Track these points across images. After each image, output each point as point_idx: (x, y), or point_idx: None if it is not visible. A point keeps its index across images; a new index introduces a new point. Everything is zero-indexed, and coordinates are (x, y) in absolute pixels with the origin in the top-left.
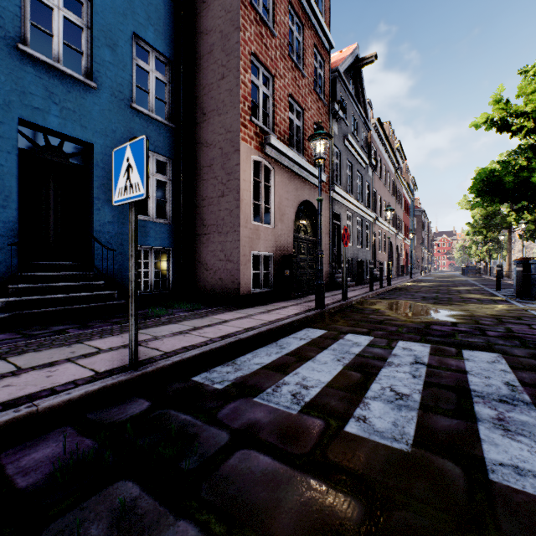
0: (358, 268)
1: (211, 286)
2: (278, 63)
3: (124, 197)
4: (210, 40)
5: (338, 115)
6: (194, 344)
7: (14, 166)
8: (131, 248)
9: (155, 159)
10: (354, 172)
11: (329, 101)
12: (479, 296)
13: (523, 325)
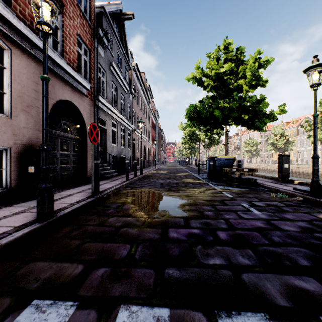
0: (122, 162)
1: None
2: None
3: None
4: None
5: (104, 42)
6: None
7: None
8: None
9: None
10: (119, 93)
11: (94, 25)
12: (192, 181)
13: (233, 213)
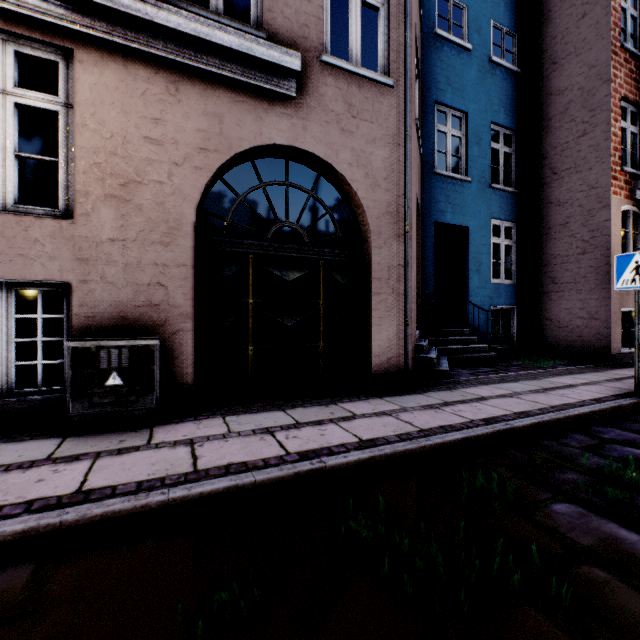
0: None
1: (565, 343)
2: None
3: (630, 286)
4: (564, 99)
5: None
6: None
7: (432, 255)
8: (636, 318)
9: (503, 227)
10: None
11: None
12: None
13: None
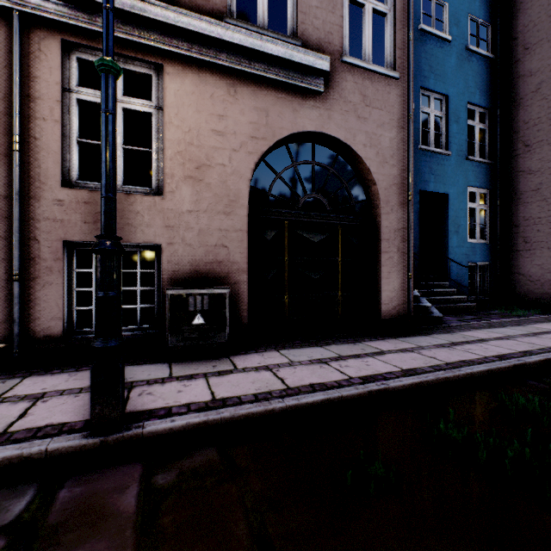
0: None
1: (537, 295)
2: None
3: None
4: (535, 80)
5: None
6: None
7: (417, 219)
8: None
9: (478, 193)
10: None
11: None
12: None
13: None
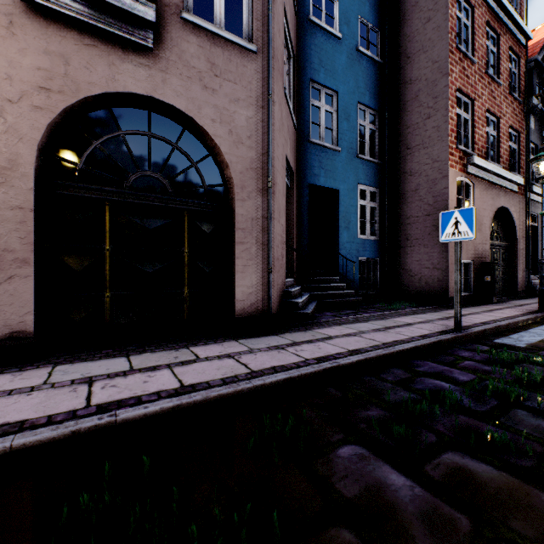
0: None
1: (416, 289)
2: (476, 85)
3: (451, 238)
4: (415, 88)
5: (536, 109)
6: (468, 325)
7: (307, 213)
8: (456, 266)
9: (369, 191)
10: None
11: (525, 98)
12: None
13: None
